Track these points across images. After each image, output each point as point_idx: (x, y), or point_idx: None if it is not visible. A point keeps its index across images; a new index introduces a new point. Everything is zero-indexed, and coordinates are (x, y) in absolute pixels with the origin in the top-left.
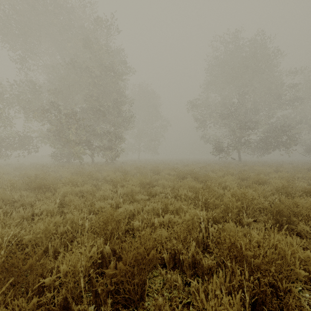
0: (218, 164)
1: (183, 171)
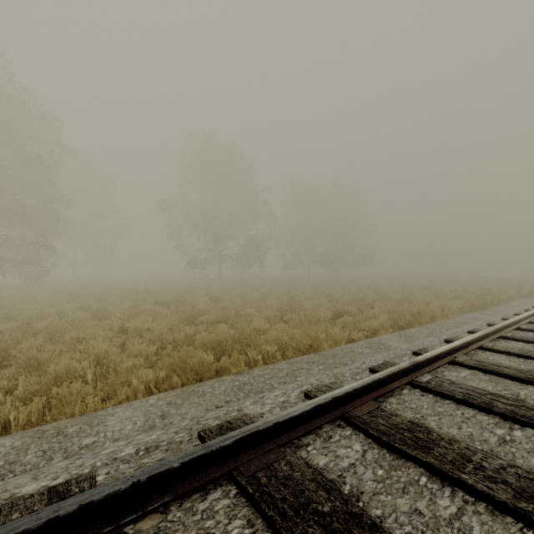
0: (190, 282)
1: (136, 290)
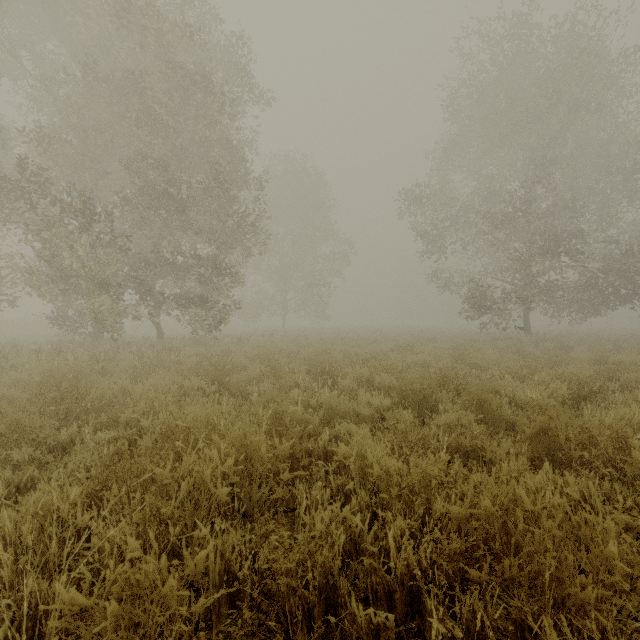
0: (484, 344)
1: (420, 377)
